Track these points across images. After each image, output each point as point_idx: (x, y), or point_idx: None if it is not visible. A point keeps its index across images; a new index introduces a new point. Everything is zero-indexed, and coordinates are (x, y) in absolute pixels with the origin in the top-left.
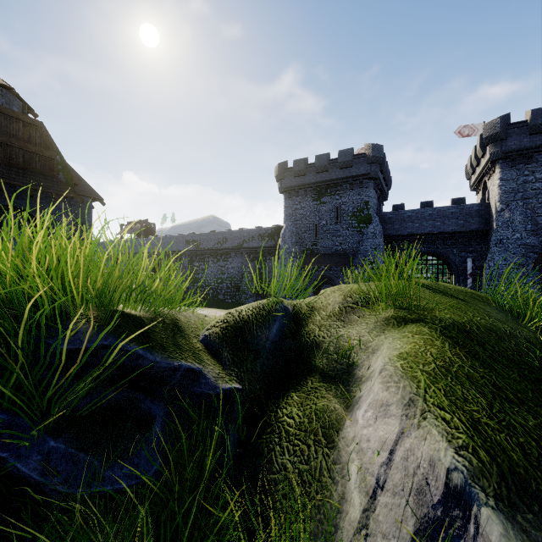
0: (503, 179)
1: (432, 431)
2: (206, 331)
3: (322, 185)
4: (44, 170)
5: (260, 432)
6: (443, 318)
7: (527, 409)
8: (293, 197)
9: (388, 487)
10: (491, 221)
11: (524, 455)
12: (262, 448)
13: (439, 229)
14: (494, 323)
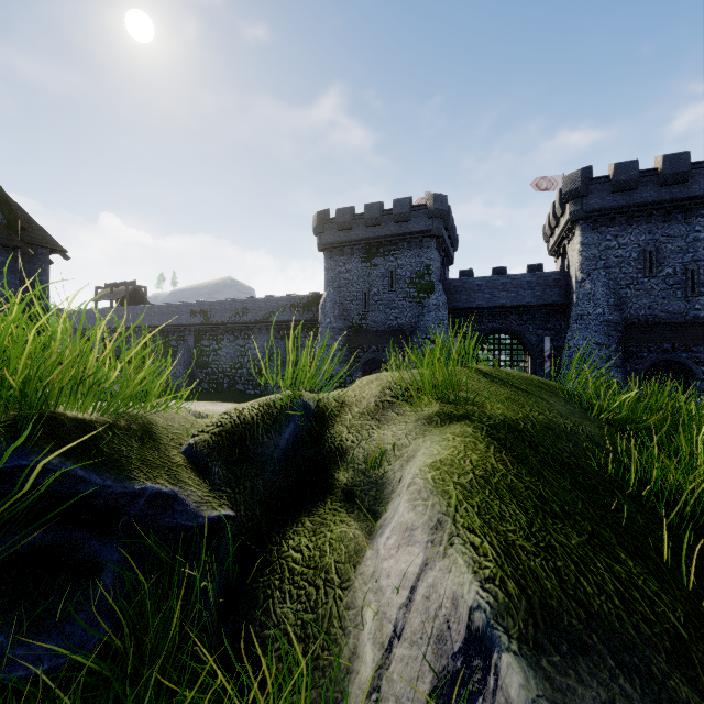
0: (584, 244)
1: (458, 560)
2: (191, 439)
3: (373, 242)
4: None
5: (256, 573)
6: (493, 415)
7: (572, 524)
8: (336, 257)
9: (406, 635)
10: (571, 293)
11: (560, 582)
12: (256, 595)
13: (514, 302)
14: (555, 419)
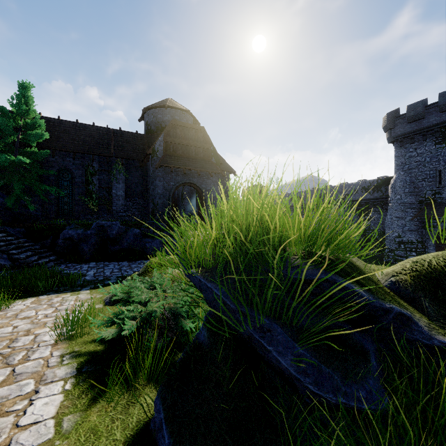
0: None
1: None
2: (391, 277)
3: None
4: (204, 157)
5: None
6: None
7: None
8: (406, 145)
9: None
10: None
11: None
12: None
13: None
14: None
